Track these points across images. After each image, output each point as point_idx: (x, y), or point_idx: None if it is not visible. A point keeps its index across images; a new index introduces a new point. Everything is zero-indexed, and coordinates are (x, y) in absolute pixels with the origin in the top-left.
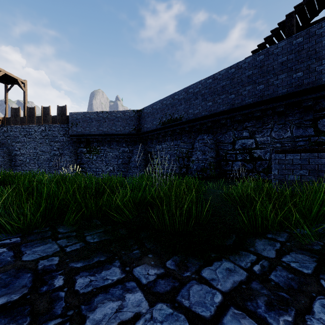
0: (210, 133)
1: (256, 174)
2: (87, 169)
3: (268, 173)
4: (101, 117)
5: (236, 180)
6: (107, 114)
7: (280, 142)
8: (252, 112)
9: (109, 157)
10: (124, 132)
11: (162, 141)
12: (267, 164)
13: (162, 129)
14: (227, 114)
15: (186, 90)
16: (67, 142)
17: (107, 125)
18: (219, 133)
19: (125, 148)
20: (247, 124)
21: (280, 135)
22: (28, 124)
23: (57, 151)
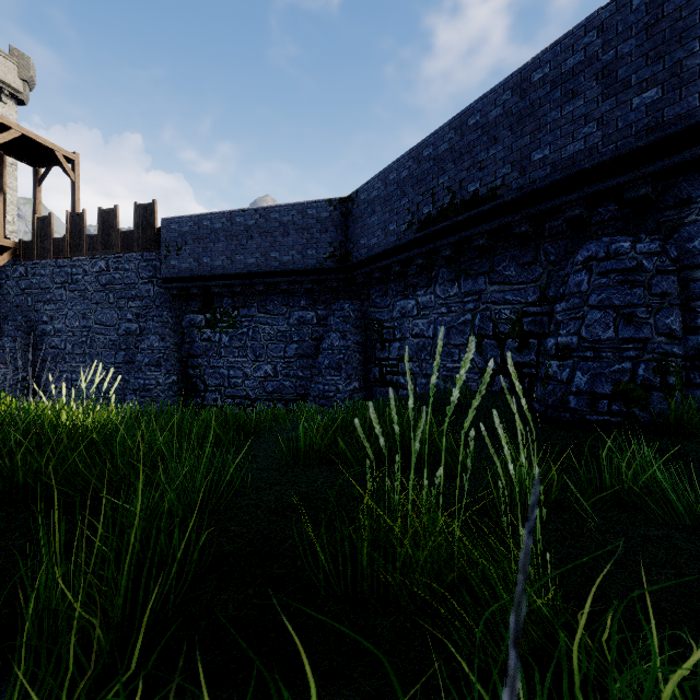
0: (643, 229)
1: None
2: (206, 370)
3: None
4: (240, 225)
5: None
6: (256, 216)
7: None
8: None
9: (263, 337)
10: (303, 266)
11: (417, 286)
12: None
13: (418, 245)
14: None
15: (517, 81)
16: (157, 299)
17: (256, 248)
18: (696, 226)
19: (305, 312)
20: None
21: None
22: (69, 255)
23: (133, 322)
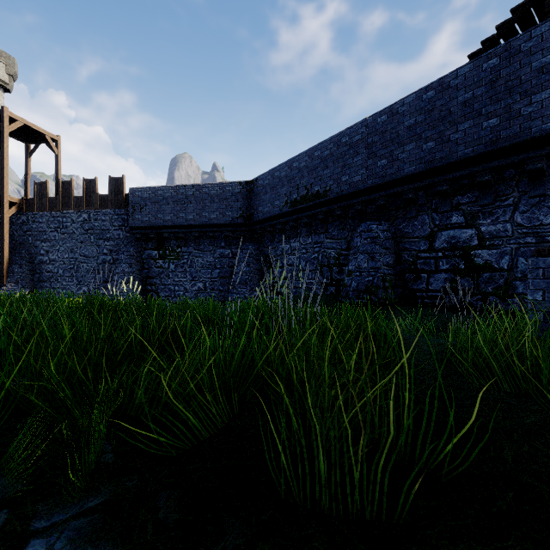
0: (383, 219)
1: (480, 299)
2: (159, 287)
3: (507, 298)
4: (183, 194)
5: (439, 309)
6: (193, 190)
7: (533, 233)
8: (472, 174)
9: (197, 265)
10: (223, 222)
11: (290, 237)
12: (505, 278)
13: (290, 215)
14: (418, 180)
15: (335, 140)
16: (125, 240)
17: (193, 209)
18: (401, 219)
19: (224, 250)
20: (460, 199)
21: (533, 220)
22: (61, 209)
23: (108, 255)
